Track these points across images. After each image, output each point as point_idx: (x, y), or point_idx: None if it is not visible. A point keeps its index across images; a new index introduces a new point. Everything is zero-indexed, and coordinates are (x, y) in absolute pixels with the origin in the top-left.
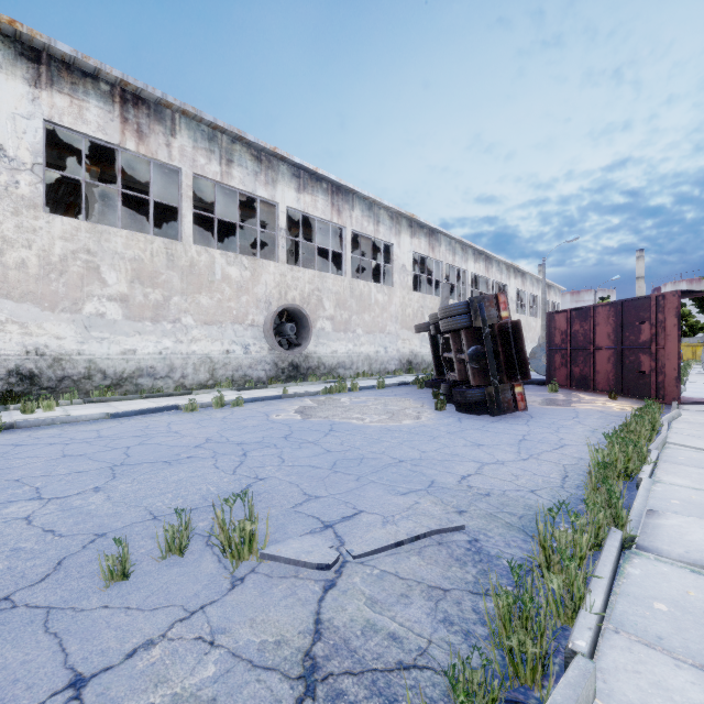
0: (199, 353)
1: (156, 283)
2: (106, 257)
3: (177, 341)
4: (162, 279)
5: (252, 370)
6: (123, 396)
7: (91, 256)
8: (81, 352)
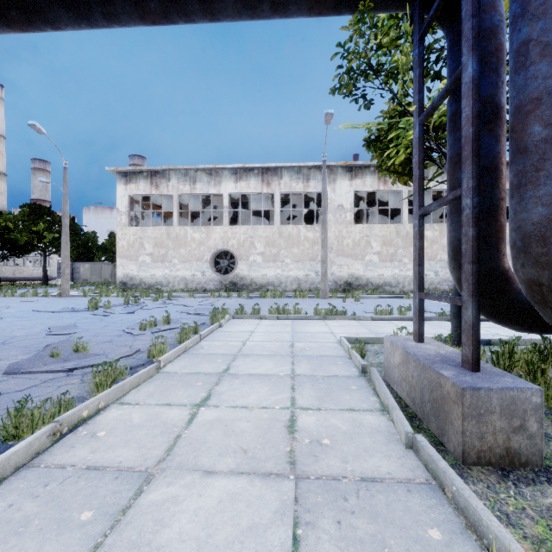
0: (410, 276)
1: (391, 245)
2: (372, 237)
3: (400, 270)
4: (394, 243)
5: (440, 285)
6: (379, 293)
7: (367, 238)
8: (364, 275)
